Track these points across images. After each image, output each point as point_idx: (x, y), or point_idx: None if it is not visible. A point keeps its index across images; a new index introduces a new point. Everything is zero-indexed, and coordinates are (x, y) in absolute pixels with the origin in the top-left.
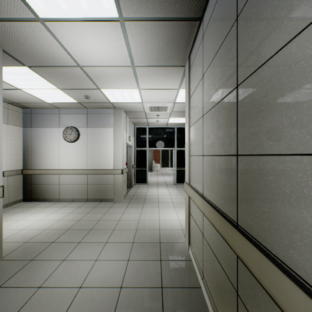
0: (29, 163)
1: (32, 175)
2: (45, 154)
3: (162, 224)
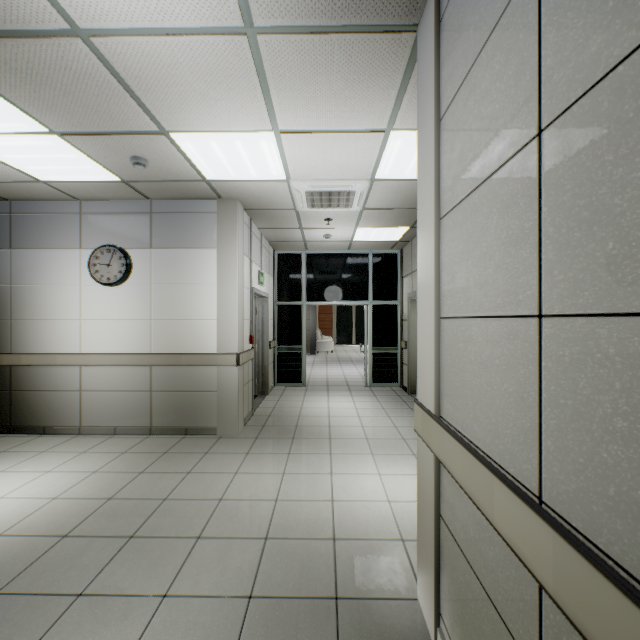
0: (5, 338)
1: (13, 369)
2: (46, 315)
3: (340, 514)
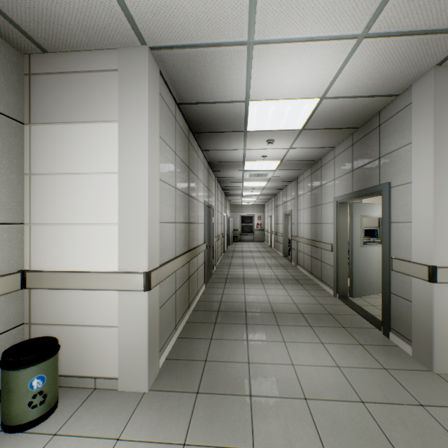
0: None
1: None
2: None
3: None
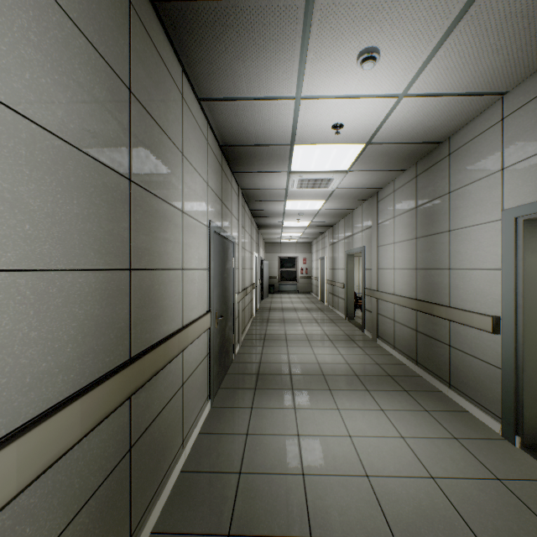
0: None
1: None
2: None
3: None
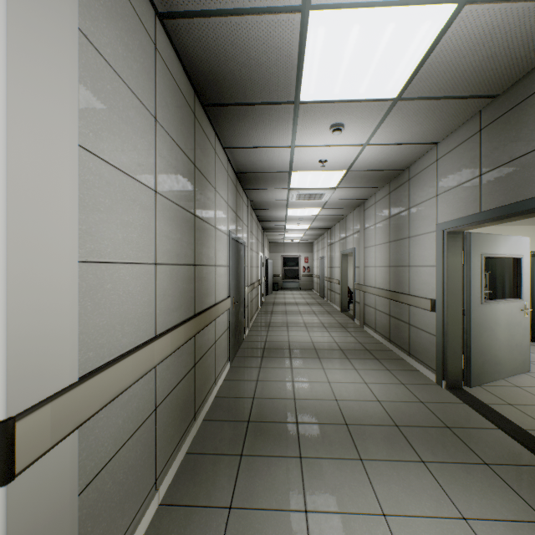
0: None
1: None
2: None
3: None
